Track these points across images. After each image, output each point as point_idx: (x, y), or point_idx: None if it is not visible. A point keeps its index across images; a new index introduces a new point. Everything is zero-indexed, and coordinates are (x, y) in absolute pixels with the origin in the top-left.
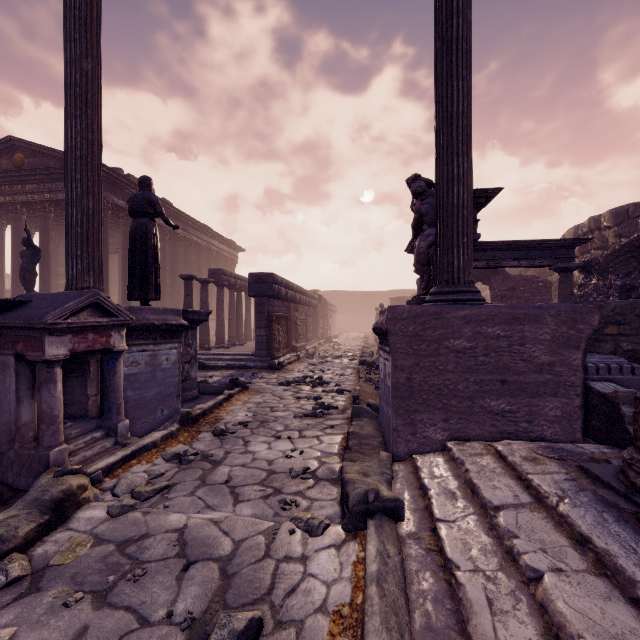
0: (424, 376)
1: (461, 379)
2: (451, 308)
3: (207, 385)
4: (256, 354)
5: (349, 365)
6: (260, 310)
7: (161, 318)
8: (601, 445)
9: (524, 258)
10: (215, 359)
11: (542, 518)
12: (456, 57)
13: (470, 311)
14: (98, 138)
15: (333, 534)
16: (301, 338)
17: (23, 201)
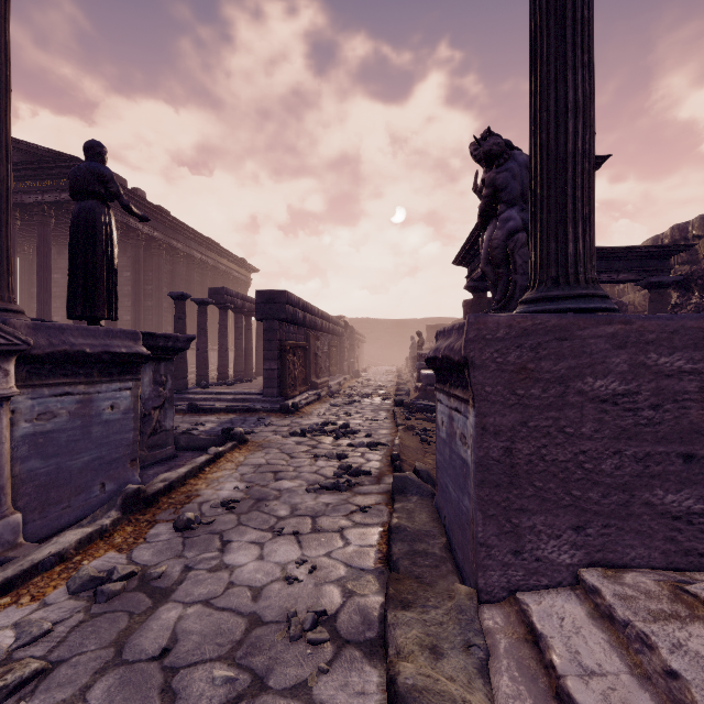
0: (537, 445)
1: (608, 452)
2: (588, 319)
3: (191, 437)
4: (265, 393)
5: (382, 406)
6: (270, 337)
7: (99, 343)
8: None
9: (605, 271)
10: (213, 399)
11: None
12: None
13: (625, 324)
14: None
15: None
16: (323, 372)
17: None
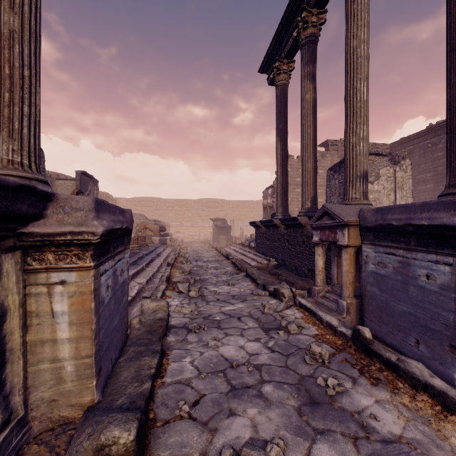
0: None
1: None
2: None
3: None
4: None
5: None
6: None
7: (406, 217)
8: None
9: None
10: None
11: None
12: None
13: None
14: None
15: (172, 308)
16: None
17: None
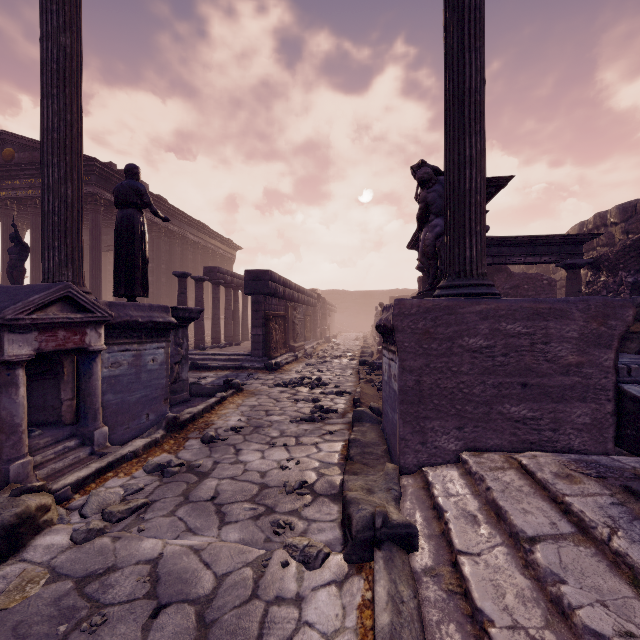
0: (435, 378)
1: (477, 382)
2: (466, 302)
3: (199, 387)
4: (252, 354)
5: (348, 365)
6: (256, 308)
7: (146, 315)
8: (639, 458)
9: (530, 254)
10: (210, 359)
11: (591, 555)
12: (468, 27)
13: (487, 305)
14: (78, 120)
15: (334, 566)
16: (299, 338)
17: (13, 197)
